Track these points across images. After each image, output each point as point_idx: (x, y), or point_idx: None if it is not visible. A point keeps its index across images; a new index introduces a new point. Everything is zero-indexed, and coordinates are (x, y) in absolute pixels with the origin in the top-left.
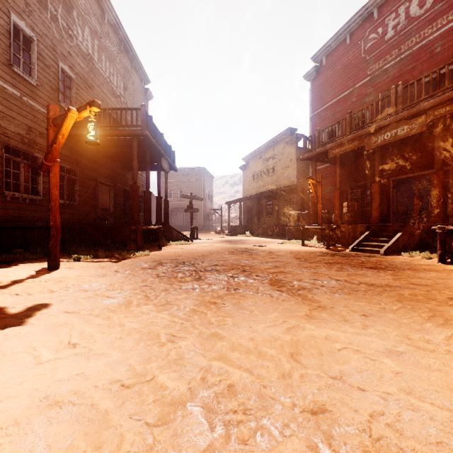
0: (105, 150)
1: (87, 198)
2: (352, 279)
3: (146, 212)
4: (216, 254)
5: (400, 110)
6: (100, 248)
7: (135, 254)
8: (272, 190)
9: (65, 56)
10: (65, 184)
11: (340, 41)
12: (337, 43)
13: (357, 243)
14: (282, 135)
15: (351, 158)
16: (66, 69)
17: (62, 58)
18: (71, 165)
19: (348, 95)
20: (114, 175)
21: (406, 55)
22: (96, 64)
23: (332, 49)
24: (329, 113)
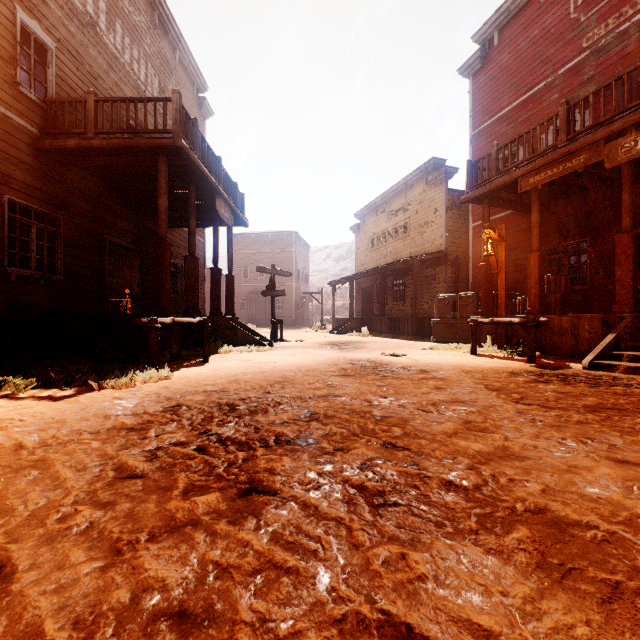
0: (117, 185)
1: (83, 269)
2: None
3: (188, 294)
4: (313, 376)
5: None
6: (87, 361)
7: (137, 377)
8: (406, 259)
9: (32, 3)
10: (32, 240)
11: None
12: (521, 3)
13: (598, 353)
14: (420, 171)
15: (550, 198)
16: (33, 27)
17: (25, 4)
18: (45, 207)
19: (543, 90)
20: (140, 232)
21: None
22: (103, 34)
23: (511, 17)
24: (505, 126)
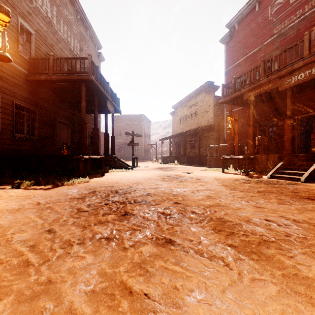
0: (61, 95)
1: (46, 133)
2: (313, 220)
3: (94, 145)
4: (150, 181)
5: (314, 52)
6: (51, 175)
7: (75, 181)
8: (195, 128)
9: (24, 15)
10: (25, 121)
11: (250, 9)
12: (247, 11)
13: (274, 171)
14: (202, 87)
15: (260, 101)
16: (25, 25)
17: (22, 15)
18: (30, 106)
19: (257, 51)
20: (71, 116)
21: (310, 13)
22: (55, 26)
23: (243, 17)
24: (241, 67)
